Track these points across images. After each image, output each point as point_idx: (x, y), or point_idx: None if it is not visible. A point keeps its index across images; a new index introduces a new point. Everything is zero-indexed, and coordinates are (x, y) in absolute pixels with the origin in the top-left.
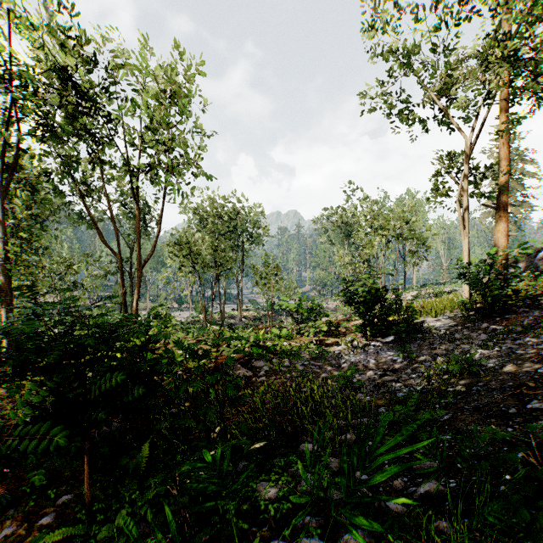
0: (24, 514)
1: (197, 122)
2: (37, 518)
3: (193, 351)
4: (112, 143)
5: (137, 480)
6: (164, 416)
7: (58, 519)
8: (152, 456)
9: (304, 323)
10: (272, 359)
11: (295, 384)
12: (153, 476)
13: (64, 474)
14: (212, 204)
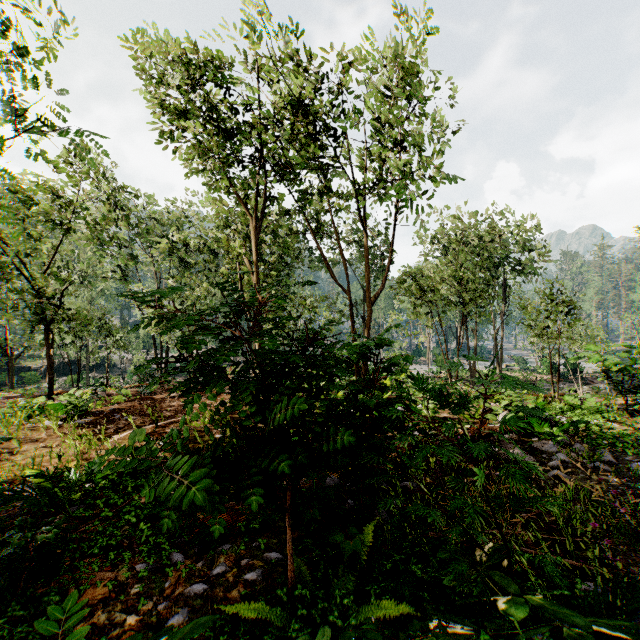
0: (235, 556)
1: (438, 114)
2: (245, 568)
3: (439, 394)
4: (343, 172)
5: (353, 576)
6: (394, 487)
7: (262, 581)
8: (375, 544)
9: (637, 393)
10: (572, 444)
11: (637, 501)
12: (374, 581)
13: (277, 523)
14: (458, 227)
